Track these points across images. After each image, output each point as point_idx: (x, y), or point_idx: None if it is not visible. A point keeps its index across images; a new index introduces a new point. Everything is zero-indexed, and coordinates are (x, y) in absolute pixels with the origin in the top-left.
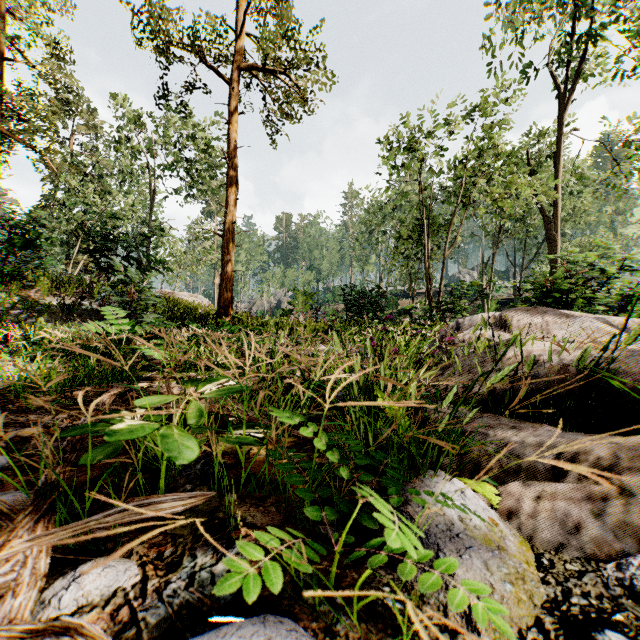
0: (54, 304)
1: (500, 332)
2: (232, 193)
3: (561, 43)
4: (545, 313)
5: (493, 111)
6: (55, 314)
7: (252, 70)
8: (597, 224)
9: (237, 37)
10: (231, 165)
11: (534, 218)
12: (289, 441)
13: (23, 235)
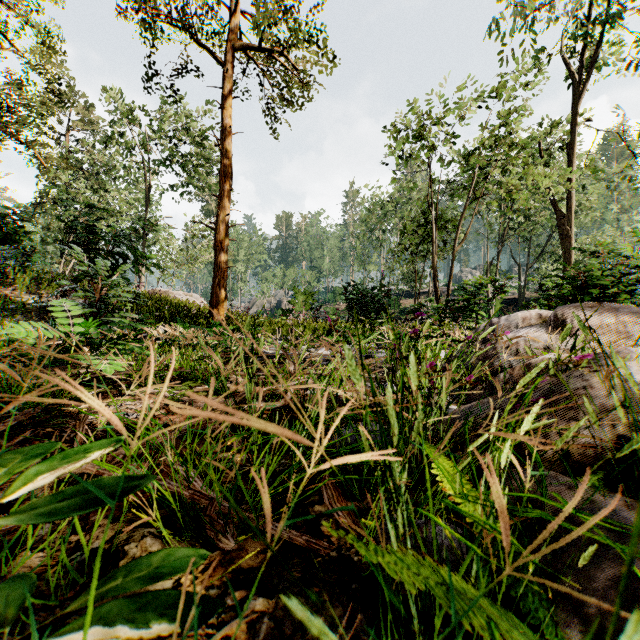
0: (32, 303)
1: (556, 335)
2: (226, 183)
3: (577, 25)
4: (617, 310)
5: (507, 95)
6: (31, 313)
7: (247, 50)
8: (602, 222)
9: (231, 15)
10: (224, 153)
11: (540, 216)
12: (260, 550)
13: (1, 228)
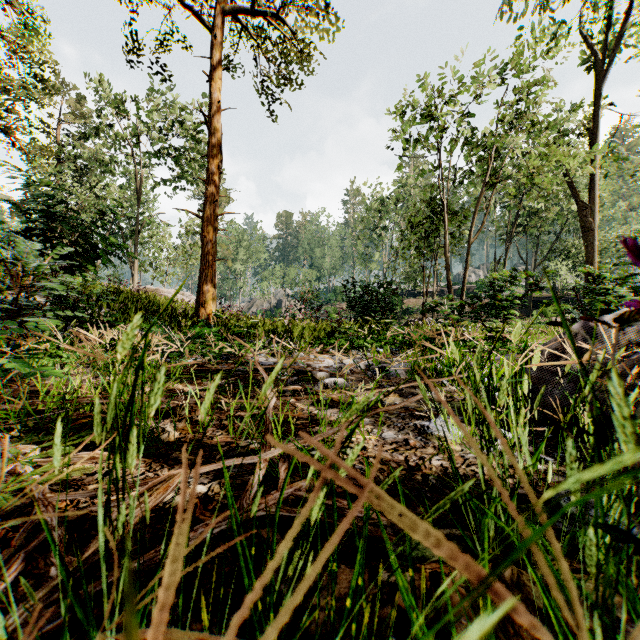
0: None
1: None
2: (214, 165)
3: None
4: None
5: (531, 67)
6: None
7: (238, 14)
8: (610, 220)
9: None
10: (213, 131)
11: (549, 212)
12: None
13: None
